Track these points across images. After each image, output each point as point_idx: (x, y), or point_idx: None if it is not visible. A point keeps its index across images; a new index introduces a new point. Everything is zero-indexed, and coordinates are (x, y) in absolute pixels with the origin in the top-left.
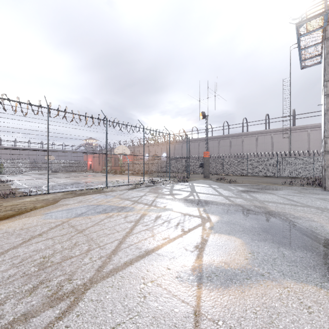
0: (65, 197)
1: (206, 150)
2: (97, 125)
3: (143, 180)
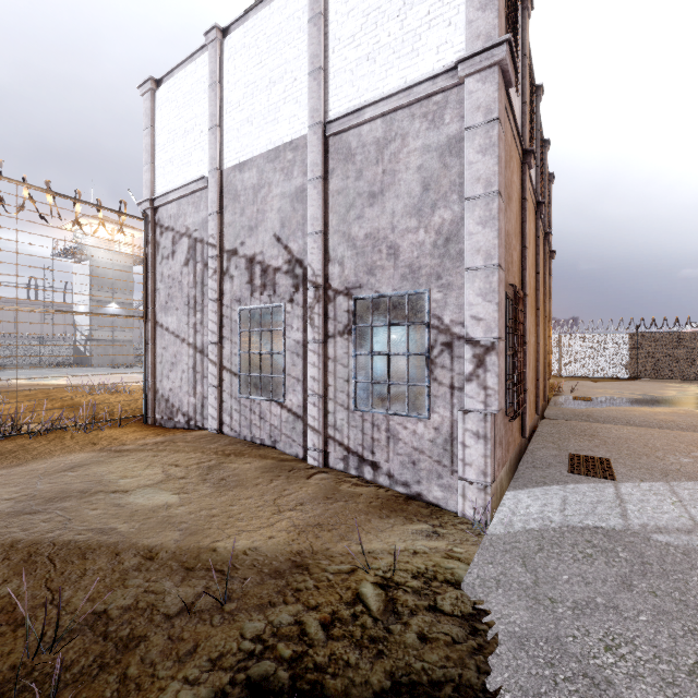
0: None
1: None
2: None
3: None
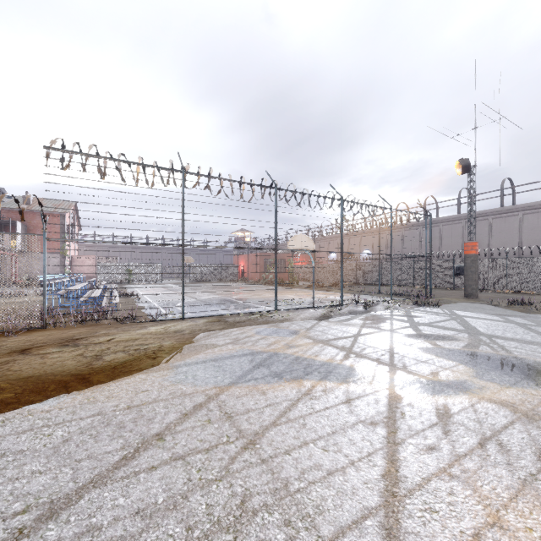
0: (209, 329)
1: (470, 239)
2: (260, 198)
3: (341, 300)
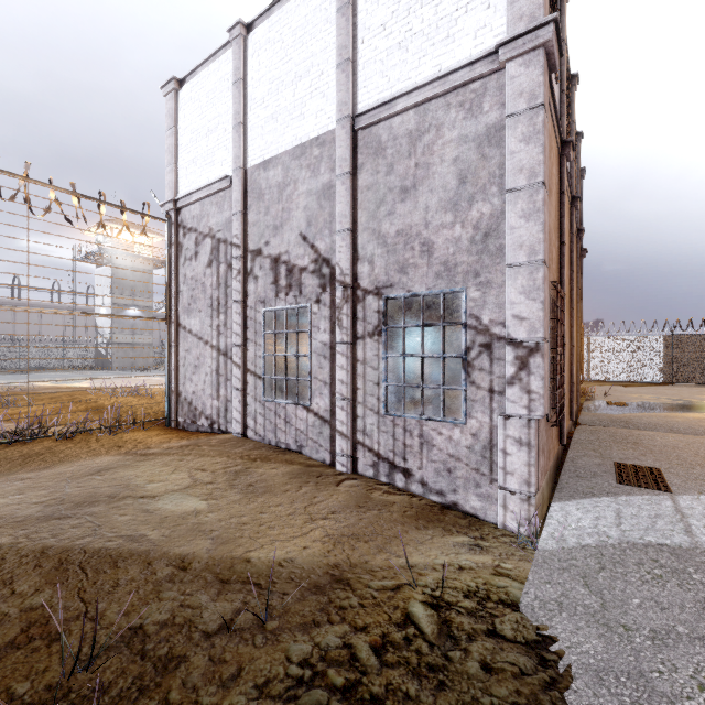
0: None
1: None
2: None
3: None
